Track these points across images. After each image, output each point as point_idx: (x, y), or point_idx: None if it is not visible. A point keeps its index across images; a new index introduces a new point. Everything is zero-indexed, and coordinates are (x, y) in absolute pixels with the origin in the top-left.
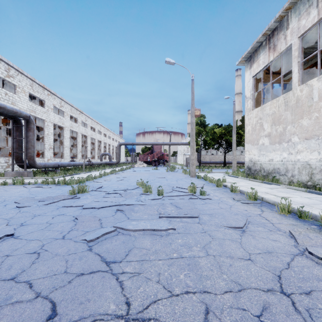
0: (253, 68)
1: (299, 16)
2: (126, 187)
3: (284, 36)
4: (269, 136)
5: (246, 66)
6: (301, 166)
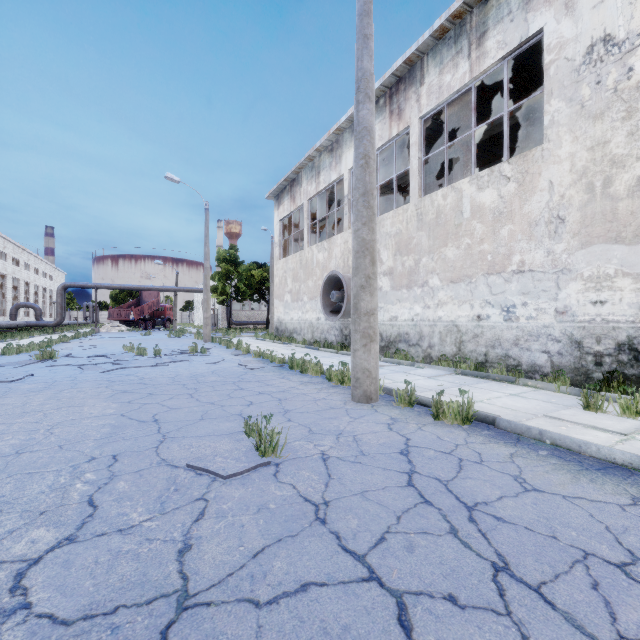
0: (280, 210)
1: (307, 180)
2: (109, 353)
3: (300, 192)
4: (291, 293)
5: (275, 204)
6: (308, 325)
